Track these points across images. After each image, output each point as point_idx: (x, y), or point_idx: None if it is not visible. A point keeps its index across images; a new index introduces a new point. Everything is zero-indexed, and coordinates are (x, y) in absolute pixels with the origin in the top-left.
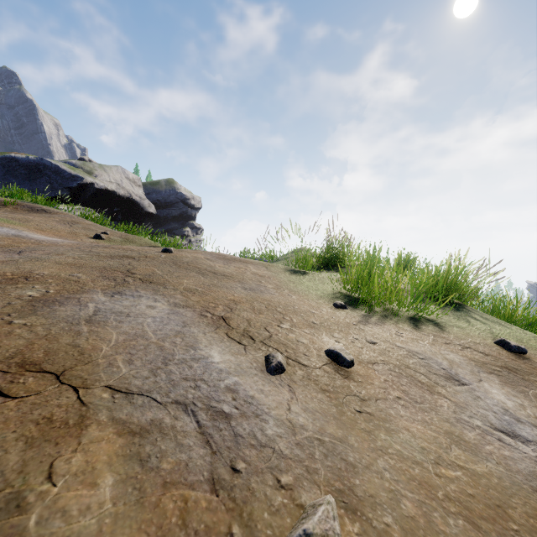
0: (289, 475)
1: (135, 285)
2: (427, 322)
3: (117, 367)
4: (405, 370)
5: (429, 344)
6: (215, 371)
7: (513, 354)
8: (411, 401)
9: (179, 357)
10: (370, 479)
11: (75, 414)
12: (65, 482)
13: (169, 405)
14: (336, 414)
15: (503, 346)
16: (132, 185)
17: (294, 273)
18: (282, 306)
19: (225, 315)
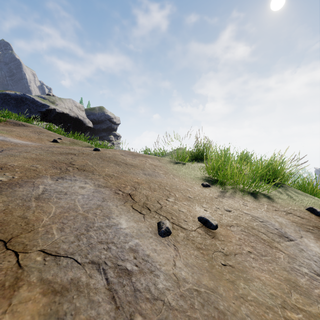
0: None
1: (73, 172)
2: (262, 196)
3: (52, 233)
4: (252, 230)
5: (264, 211)
6: (122, 235)
7: (319, 217)
8: (258, 254)
9: (97, 225)
10: None
11: (12, 276)
12: None
13: (86, 265)
14: (208, 267)
15: (312, 212)
16: (78, 110)
17: (176, 163)
18: (168, 186)
19: (131, 192)
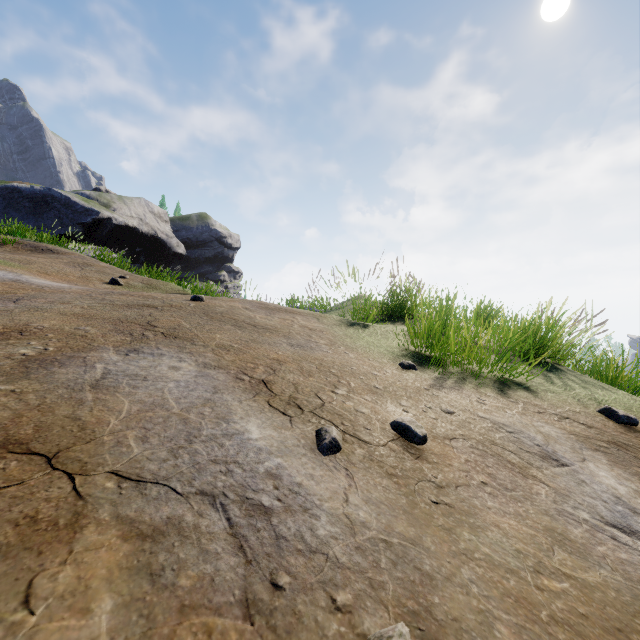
0: (348, 591)
1: (156, 341)
2: (515, 386)
3: (128, 446)
4: (491, 447)
5: (518, 414)
6: (252, 450)
7: (621, 426)
8: (500, 488)
9: (207, 433)
10: (453, 595)
11: (68, 510)
12: (48, 607)
13: (191, 497)
14: (406, 506)
15: (609, 416)
16: (157, 221)
17: (351, 325)
18: (337, 367)
19: (266, 377)
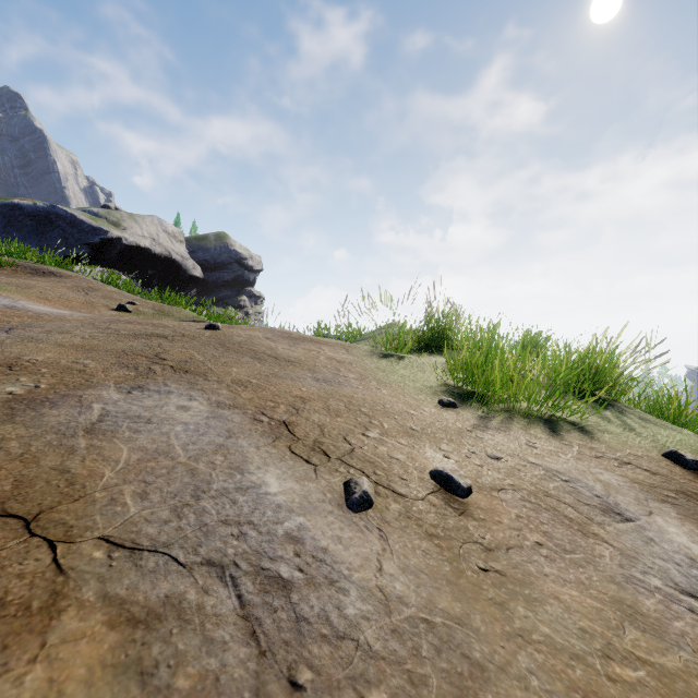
0: (382, 690)
1: (164, 376)
2: (568, 426)
3: (123, 504)
4: (545, 499)
5: (573, 459)
6: (270, 507)
7: (689, 472)
8: (557, 549)
9: (217, 487)
10: (509, 691)
11: (45, 589)
12: None
13: (196, 568)
14: (450, 574)
15: (675, 461)
16: (171, 241)
17: (383, 357)
18: (368, 405)
19: (288, 418)
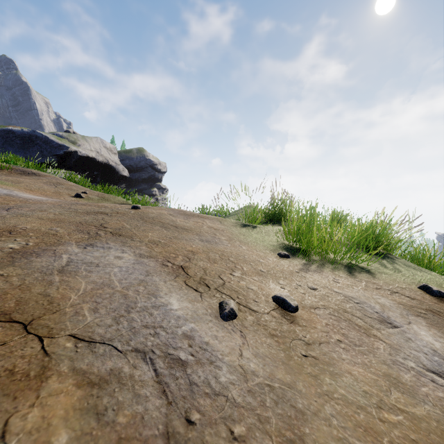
0: (242, 425)
1: (106, 238)
2: (359, 269)
3: (83, 315)
4: (343, 314)
5: (362, 289)
6: (173, 318)
7: (435, 298)
8: (351, 344)
9: (141, 305)
10: (319, 427)
11: (38, 365)
12: (18, 441)
13: (128, 353)
14: (284, 358)
15: (426, 291)
16: (109, 153)
17: (243, 226)
18: (234, 256)
19: (184, 264)
